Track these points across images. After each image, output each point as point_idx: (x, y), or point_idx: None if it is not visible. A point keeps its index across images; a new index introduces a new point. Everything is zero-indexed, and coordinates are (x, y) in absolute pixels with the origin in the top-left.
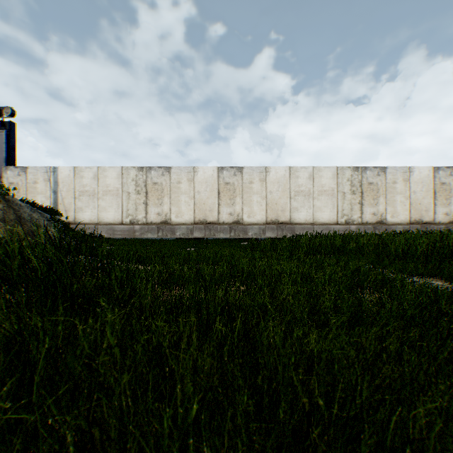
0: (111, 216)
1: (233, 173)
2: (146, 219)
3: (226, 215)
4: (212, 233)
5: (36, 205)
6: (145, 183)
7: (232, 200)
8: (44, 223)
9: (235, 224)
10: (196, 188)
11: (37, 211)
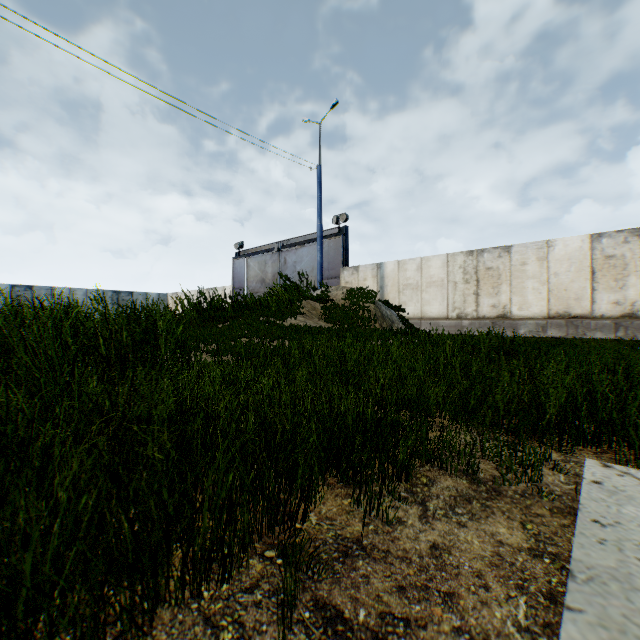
0: (435, 310)
1: (621, 240)
2: (477, 313)
3: (607, 305)
4: (579, 331)
5: (388, 304)
6: (475, 270)
7: (618, 282)
8: (394, 319)
9: (624, 319)
10: (550, 269)
11: (388, 309)
